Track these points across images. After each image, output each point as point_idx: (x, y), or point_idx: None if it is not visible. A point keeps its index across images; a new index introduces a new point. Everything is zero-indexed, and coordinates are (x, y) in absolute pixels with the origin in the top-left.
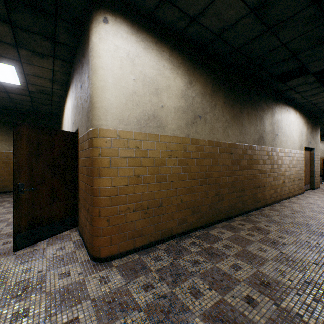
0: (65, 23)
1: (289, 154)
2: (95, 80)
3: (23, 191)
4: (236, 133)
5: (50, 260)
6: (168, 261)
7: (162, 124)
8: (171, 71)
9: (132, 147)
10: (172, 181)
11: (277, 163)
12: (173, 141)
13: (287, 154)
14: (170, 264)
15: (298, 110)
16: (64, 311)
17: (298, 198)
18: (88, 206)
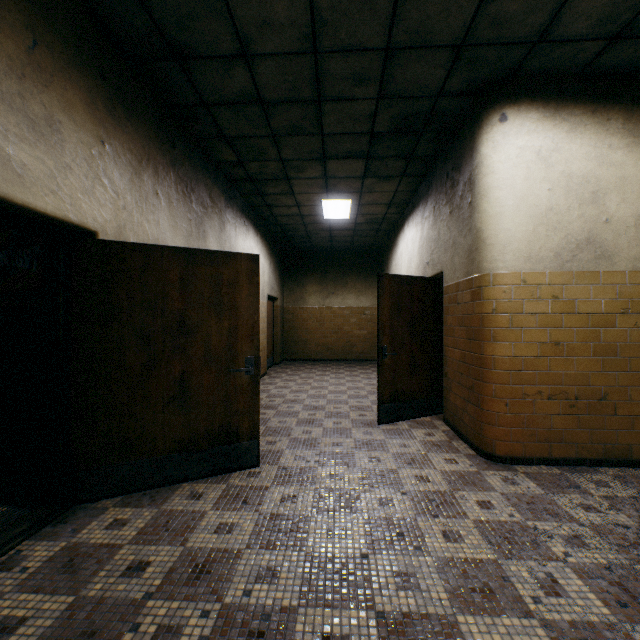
0: (431, 134)
1: None
2: (486, 206)
3: (385, 355)
4: None
5: (423, 443)
6: (625, 493)
7: (606, 253)
8: (628, 148)
9: (546, 296)
10: (630, 358)
11: None
12: (632, 281)
13: None
14: (630, 496)
15: None
16: (468, 491)
17: None
18: (472, 381)
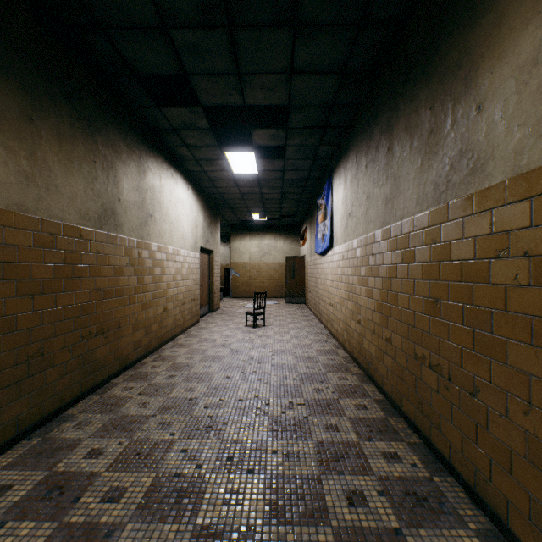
0: None
1: (177, 256)
2: None
3: None
4: (3, 175)
5: None
6: None
7: None
8: None
9: None
10: None
11: (152, 274)
12: None
13: (173, 257)
14: None
15: (192, 184)
16: None
17: (190, 333)
18: None
